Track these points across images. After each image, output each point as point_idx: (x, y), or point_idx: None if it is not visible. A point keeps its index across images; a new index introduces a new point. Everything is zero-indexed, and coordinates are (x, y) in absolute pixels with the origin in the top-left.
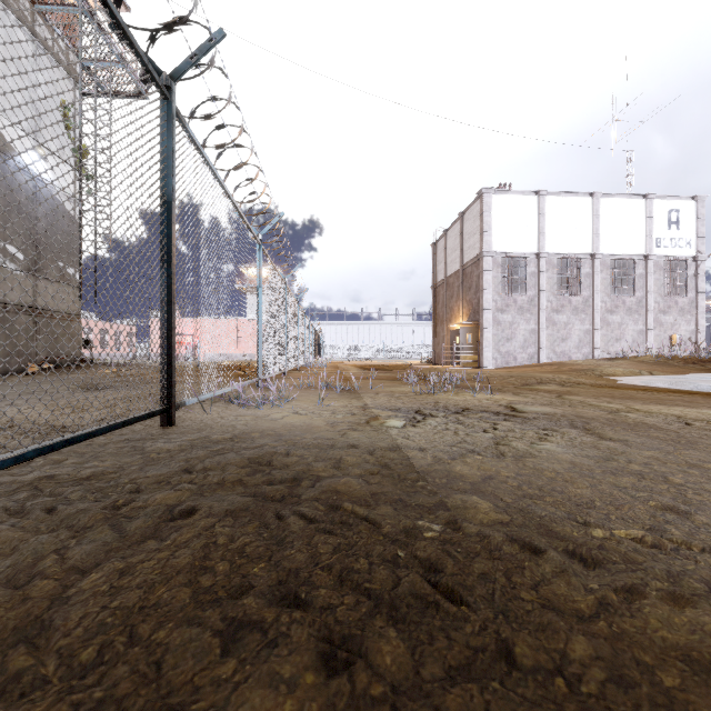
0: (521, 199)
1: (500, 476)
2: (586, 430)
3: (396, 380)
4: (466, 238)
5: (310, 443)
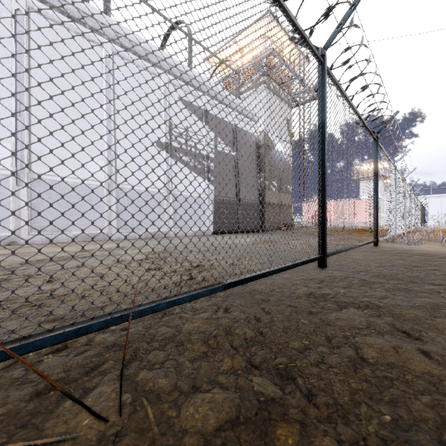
0: None
1: None
2: None
3: None
4: None
5: (443, 253)
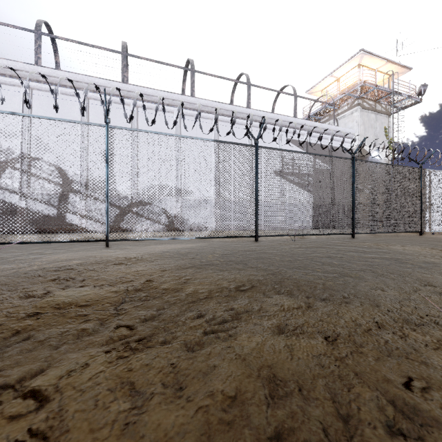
0: None
1: None
2: None
3: None
4: None
5: None
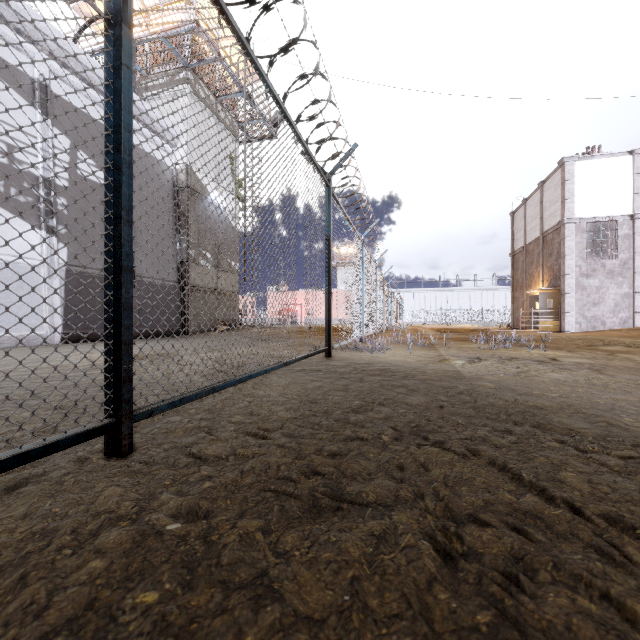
0: (611, 161)
1: (508, 379)
2: (594, 370)
3: (467, 340)
4: (546, 206)
5: (408, 366)
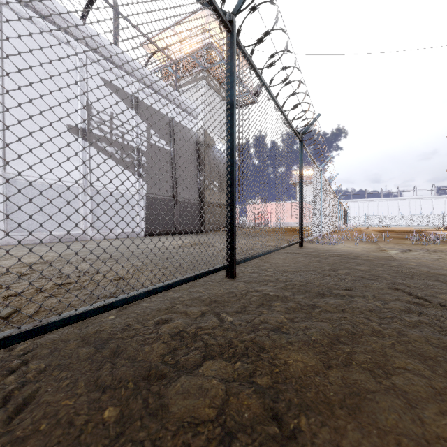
0: None
1: (428, 261)
2: None
3: (403, 238)
4: None
5: (356, 252)
